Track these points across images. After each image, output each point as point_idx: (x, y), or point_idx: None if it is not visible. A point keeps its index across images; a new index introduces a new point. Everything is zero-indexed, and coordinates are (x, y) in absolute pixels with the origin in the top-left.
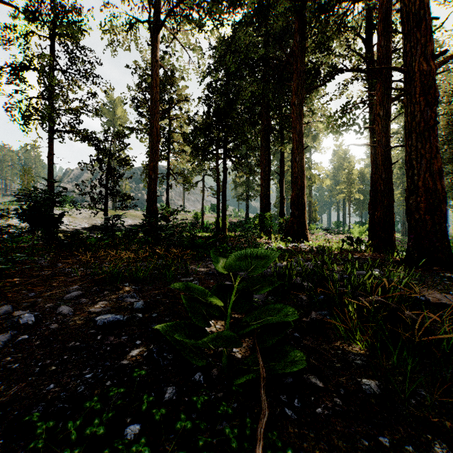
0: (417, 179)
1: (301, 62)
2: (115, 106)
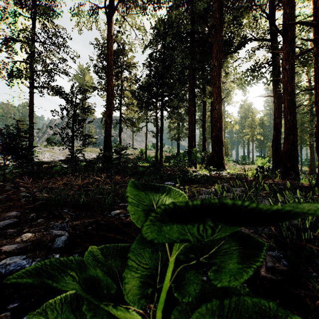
0: None
1: (219, 34)
2: (84, 74)
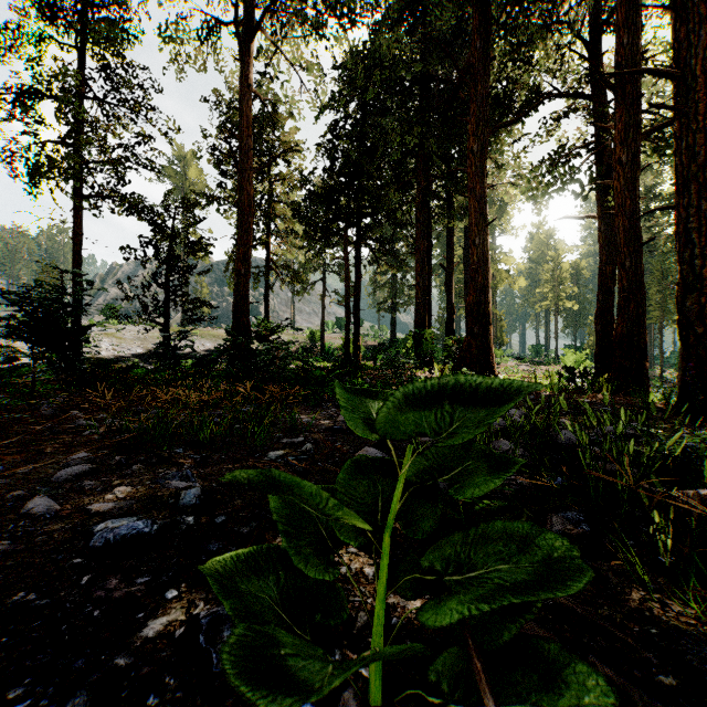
0: (700, 264)
1: (483, 83)
2: (186, 165)
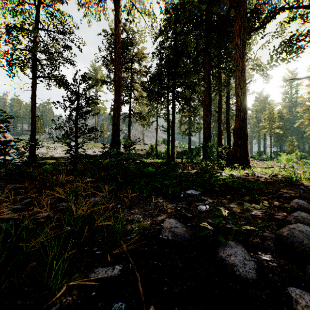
0: None
1: (243, 7)
2: (97, 72)
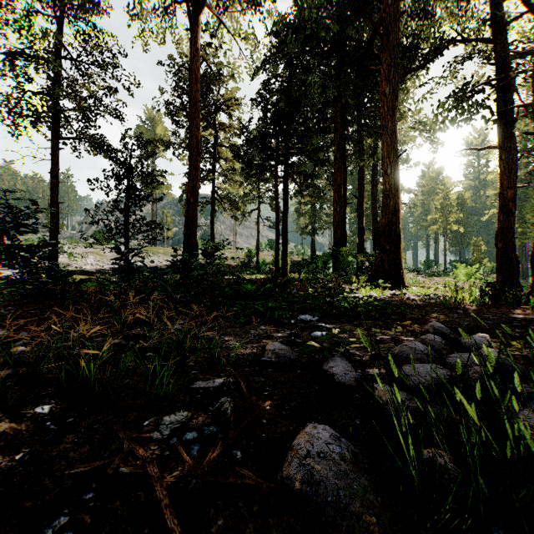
0: None
1: (394, 34)
2: (155, 124)
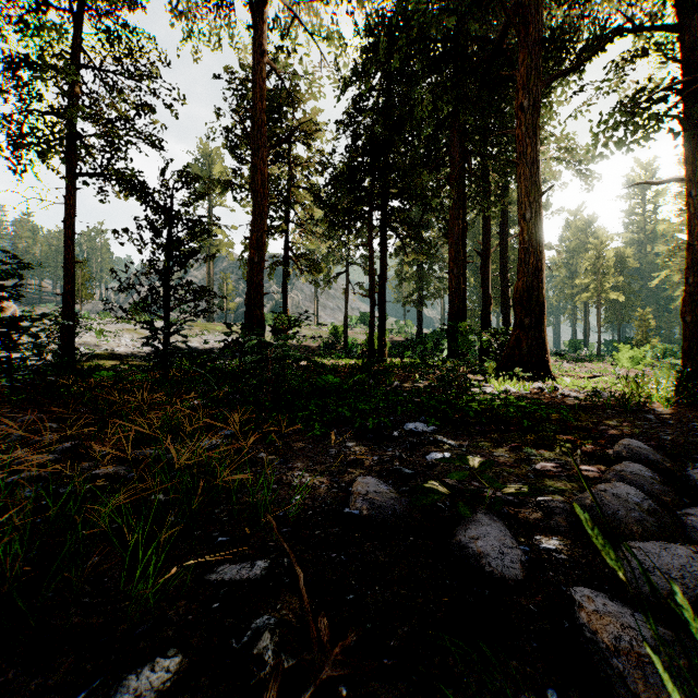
0: None
1: (535, 24)
2: (212, 162)
